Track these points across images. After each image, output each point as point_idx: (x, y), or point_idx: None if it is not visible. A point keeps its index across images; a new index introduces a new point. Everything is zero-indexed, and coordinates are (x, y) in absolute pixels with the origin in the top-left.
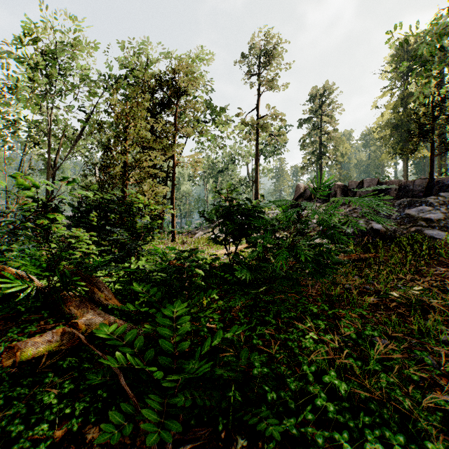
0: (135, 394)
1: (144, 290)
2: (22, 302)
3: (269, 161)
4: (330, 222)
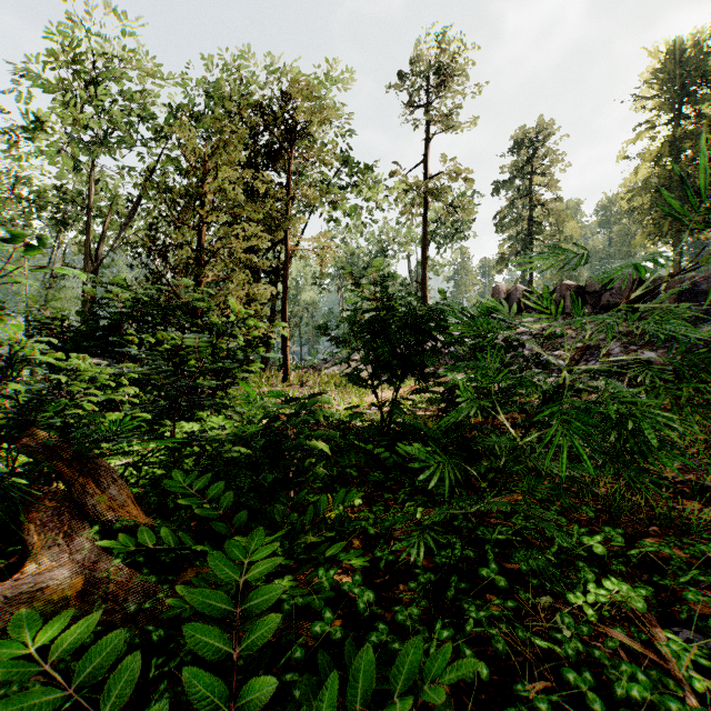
0: None
1: (194, 489)
2: None
3: (445, 251)
4: None
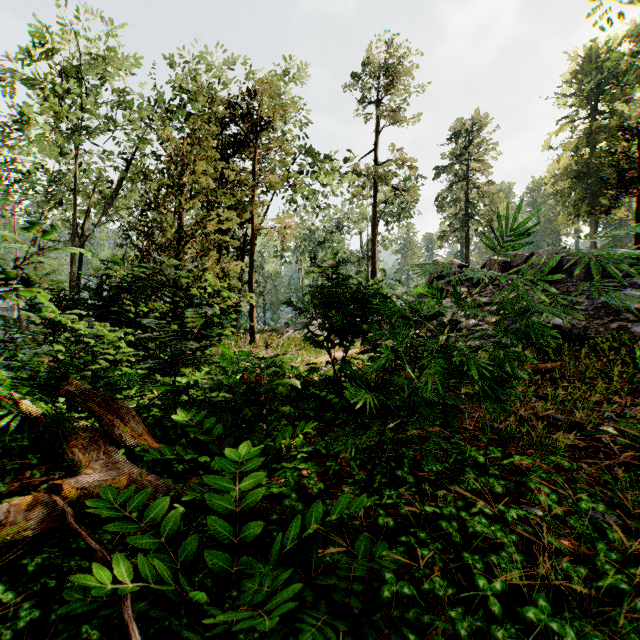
0: (155, 631)
1: (194, 422)
2: (1, 438)
3: (392, 228)
4: (528, 302)
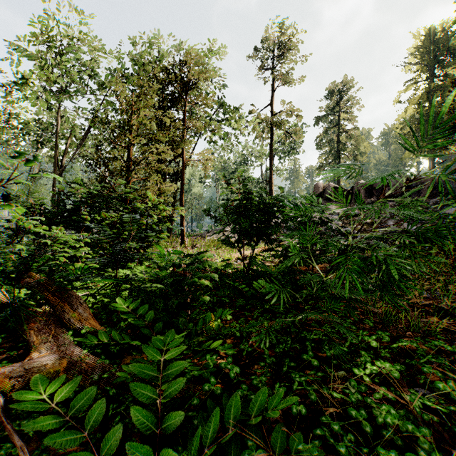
0: None
1: (130, 309)
2: None
3: (284, 161)
4: None
